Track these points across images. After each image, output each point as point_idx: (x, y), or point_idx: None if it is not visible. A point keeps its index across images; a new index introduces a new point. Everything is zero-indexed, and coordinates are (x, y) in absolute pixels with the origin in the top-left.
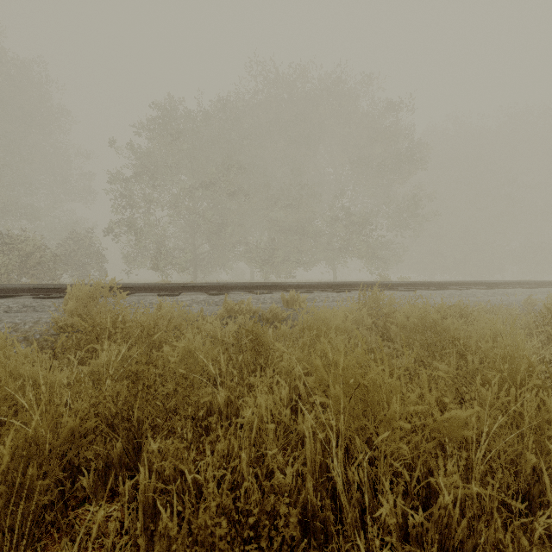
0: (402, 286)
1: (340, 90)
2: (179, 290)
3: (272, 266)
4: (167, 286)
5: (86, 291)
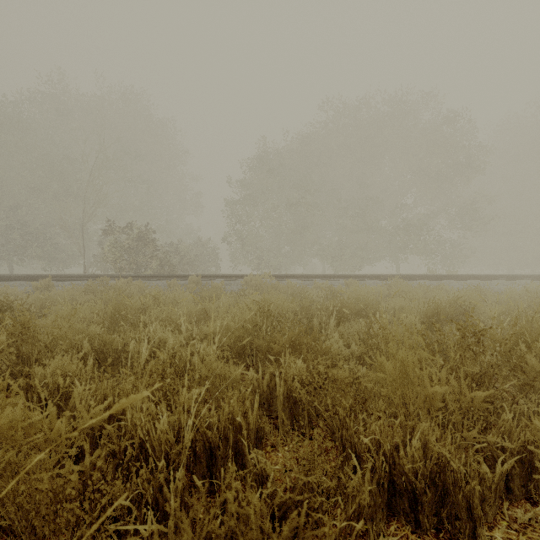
0: (433, 277)
1: (401, 111)
2: (287, 278)
3: (340, 262)
4: (281, 276)
5: (261, 276)
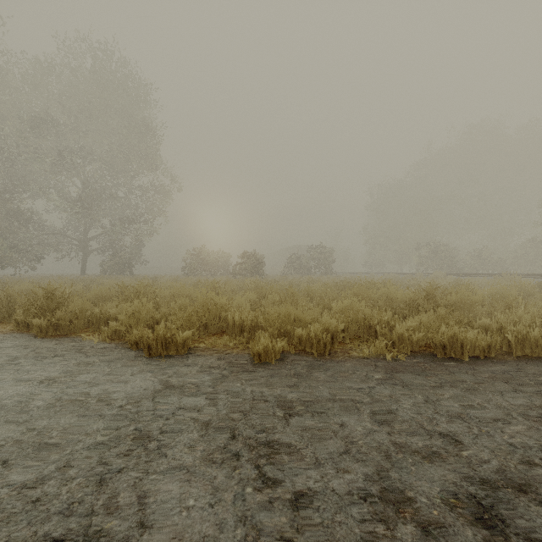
0: None
1: None
2: (484, 275)
3: None
4: (479, 274)
5: (434, 273)
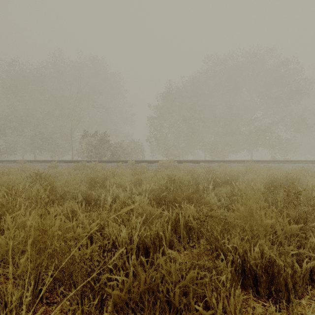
0: (274, 162)
1: (253, 60)
2: (183, 162)
3: (215, 153)
4: (180, 161)
5: (169, 161)
